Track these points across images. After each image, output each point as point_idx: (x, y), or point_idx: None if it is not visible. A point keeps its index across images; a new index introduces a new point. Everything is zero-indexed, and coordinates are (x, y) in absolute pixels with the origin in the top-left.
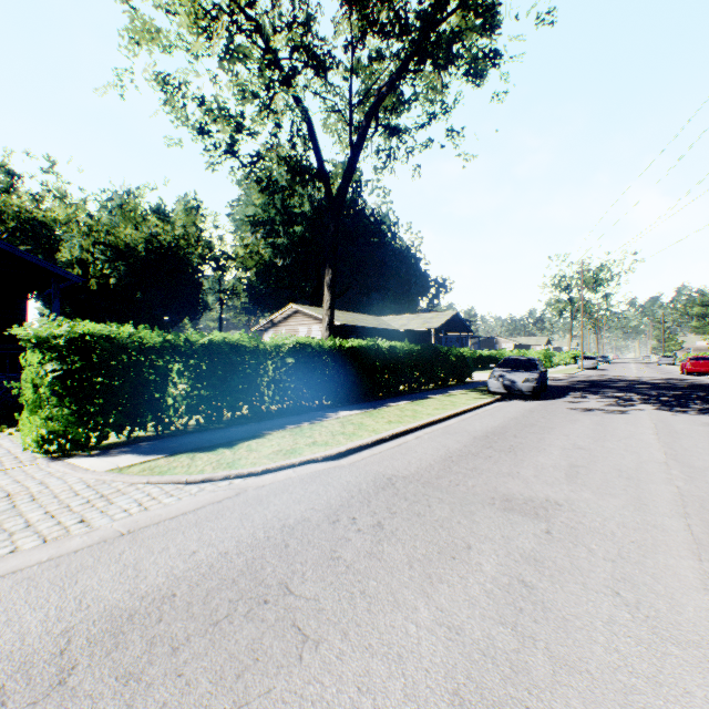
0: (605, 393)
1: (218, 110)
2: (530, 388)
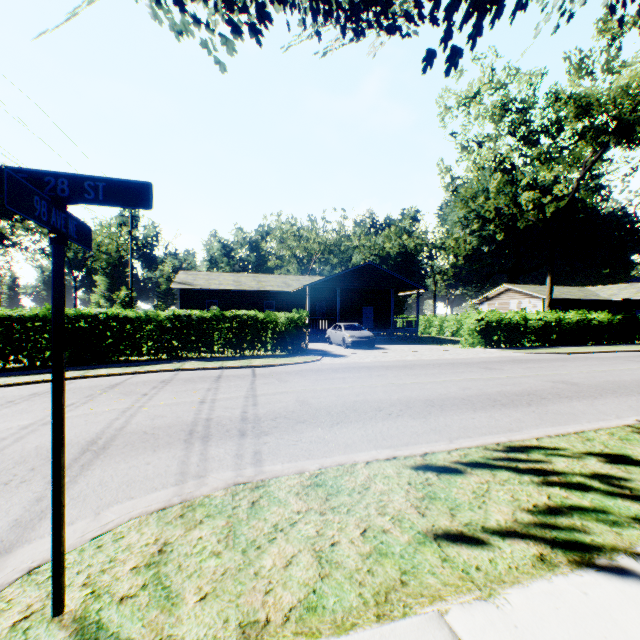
0: None
1: (490, 209)
2: None
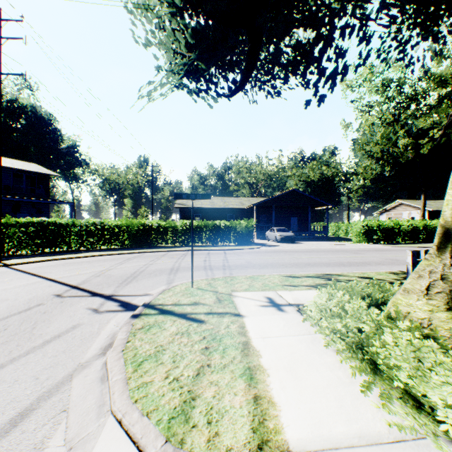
0: None
1: (377, 151)
2: None
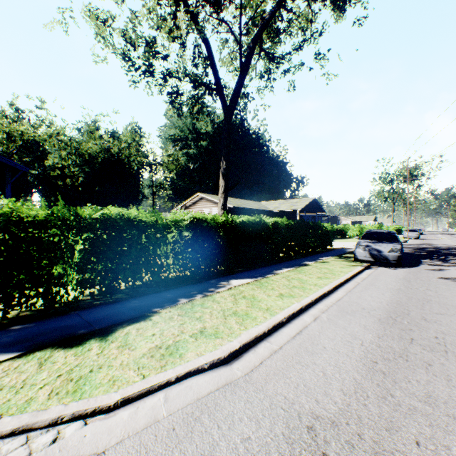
0: (453, 261)
1: (133, 29)
2: (395, 257)
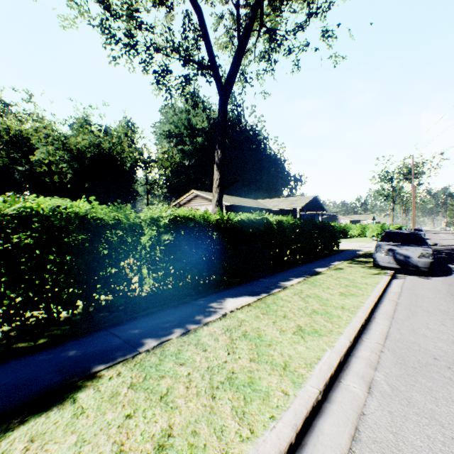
0: None
1: None
2: (426, 263)
